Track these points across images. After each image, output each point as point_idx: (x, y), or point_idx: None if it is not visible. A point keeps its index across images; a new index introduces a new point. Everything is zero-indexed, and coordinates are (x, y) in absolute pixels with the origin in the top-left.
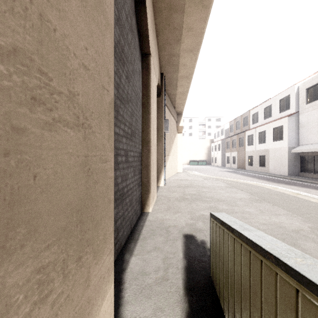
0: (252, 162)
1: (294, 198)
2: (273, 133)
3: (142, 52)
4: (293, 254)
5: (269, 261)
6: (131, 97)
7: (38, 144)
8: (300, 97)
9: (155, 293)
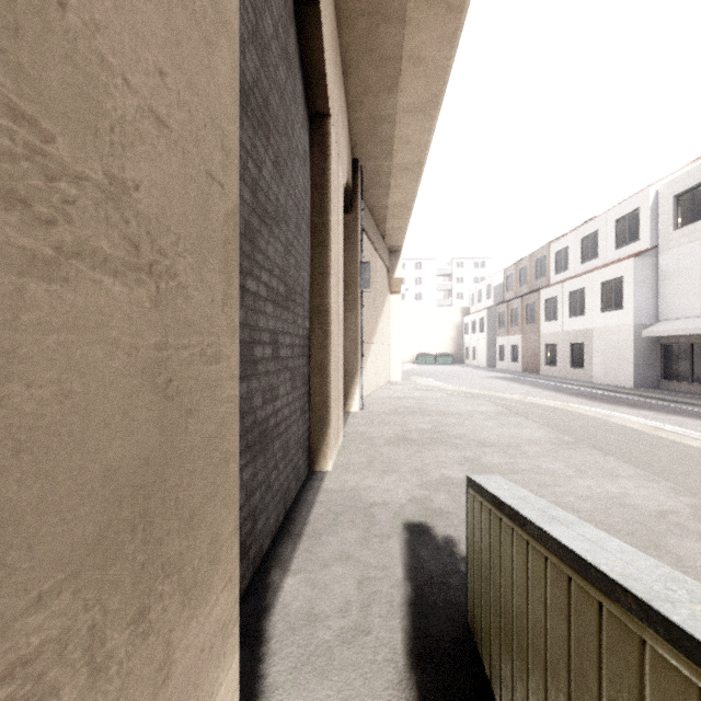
0: (554, 357)
1: (650, 439)
2: (602, 294)
3: (311, 110)
4: (682, 590)
5: (622, 608)
6: (286, 210)
7: (5, 317)
8: (661, 214)
9: (339, 665)
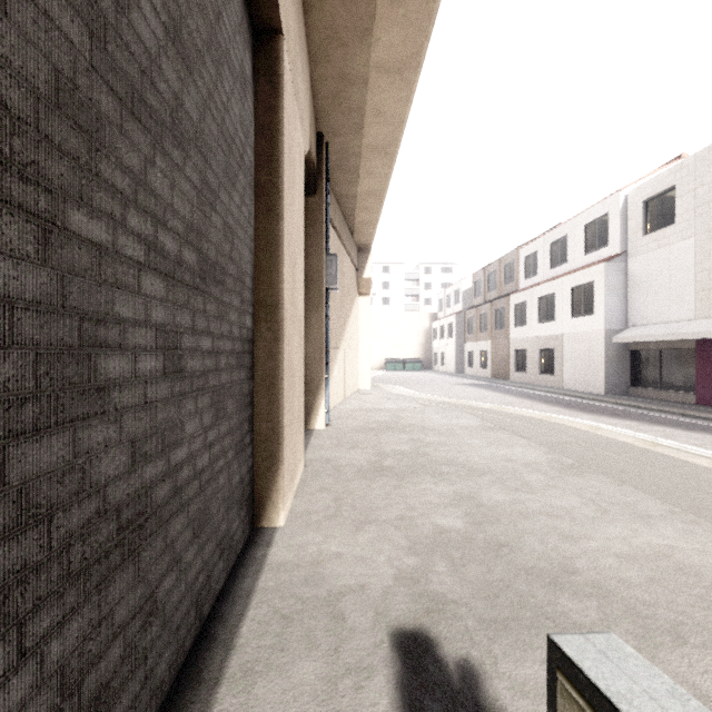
0: (524, 363)
1: (654, 457)
2: (572, 299)
3: (254, 20)
4: None
5: None
6: (201, 133)
7: None
8: (630, 220)
9: None
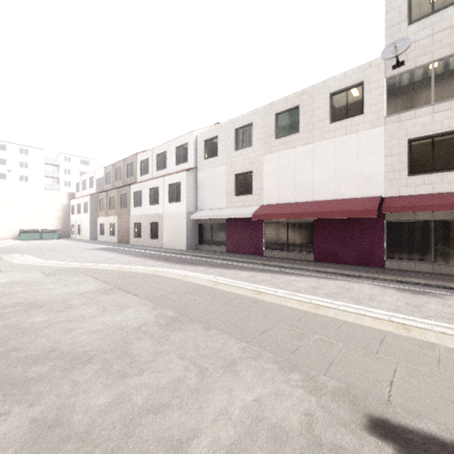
0: (140, 232)
1: (220, 294)
2: (169, 191)
3: None
4: None
5: None
6: None
7: None
8: (198, 149)
9: None
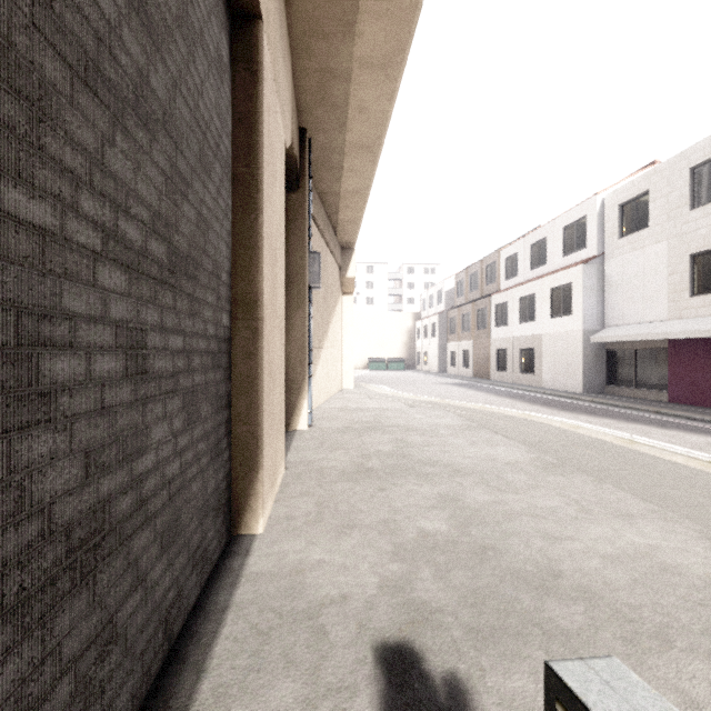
0: (505, 363)
1: (632, 455)
2: (551, 300)
3: (231, 3)
4: None
5: None
6: (171, 115)
7: None
8: (607, 223)
9: None
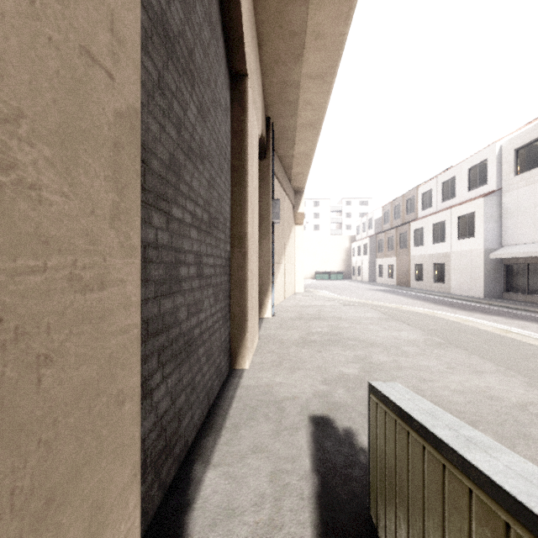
0: (421, 274)
1: (503, 339)
2: (458, 225)
3: (231, 71)
4: None
5: None
6: (209, 151)
7: None
8: (504, 164)
9: None
